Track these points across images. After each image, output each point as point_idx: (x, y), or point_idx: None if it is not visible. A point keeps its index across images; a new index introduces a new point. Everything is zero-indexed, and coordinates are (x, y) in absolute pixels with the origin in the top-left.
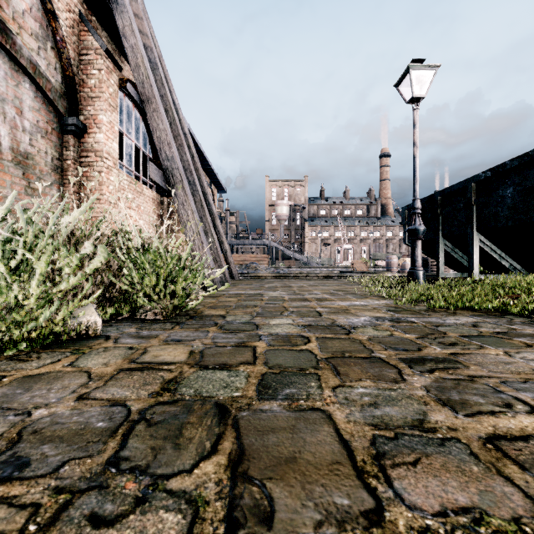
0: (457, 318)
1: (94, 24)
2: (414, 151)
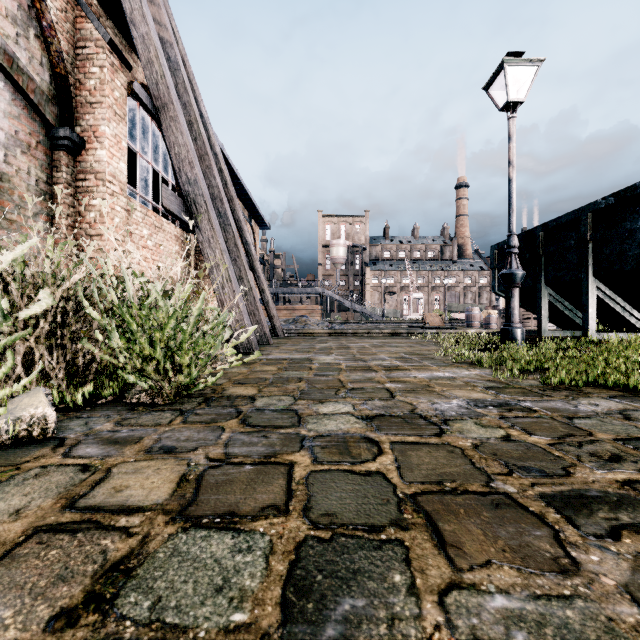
0: (592, 401)
1: (96, 10)
2: (509, 172)
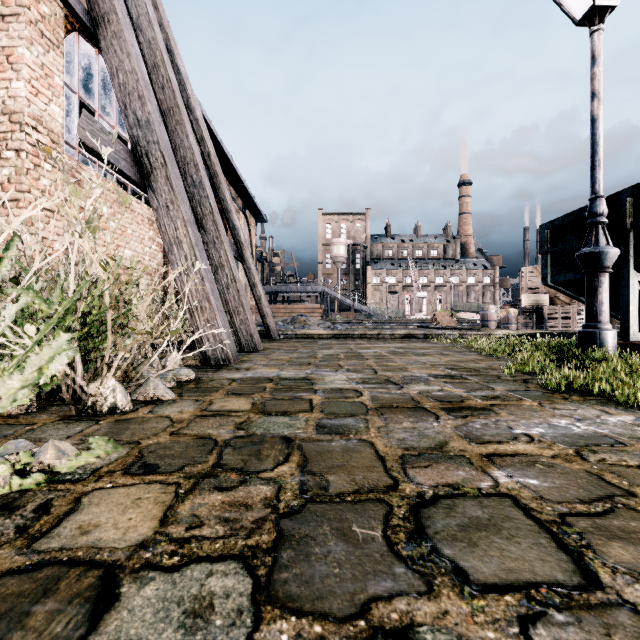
0: None
1: None
2: (593, 108)
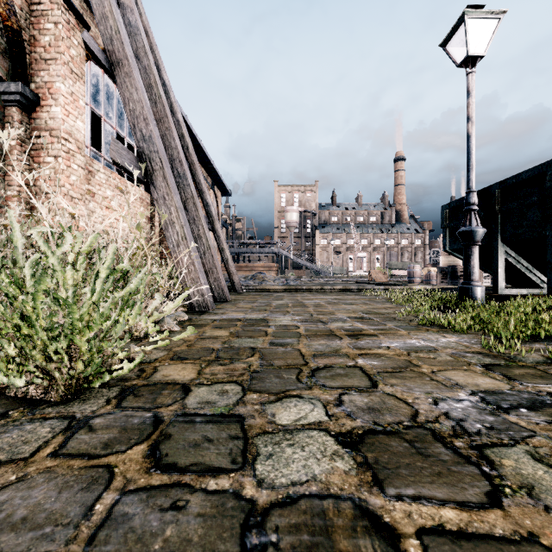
0: None
1: None
2: (468, 128)
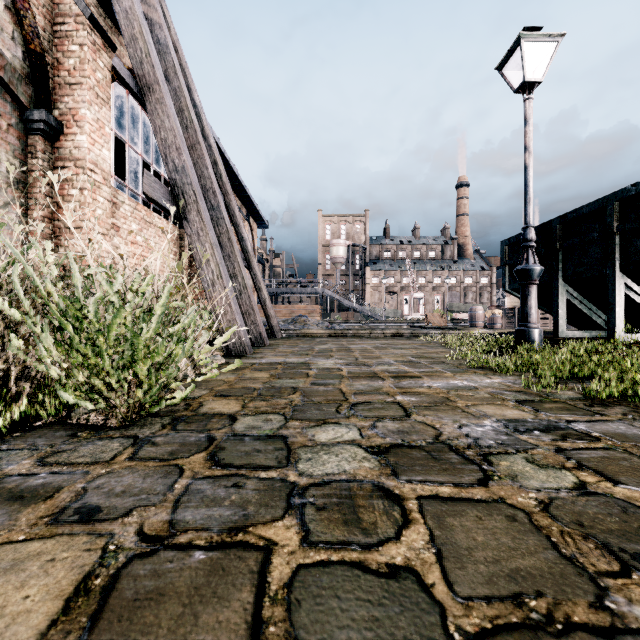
0: None
1: None
2: (525, 159)
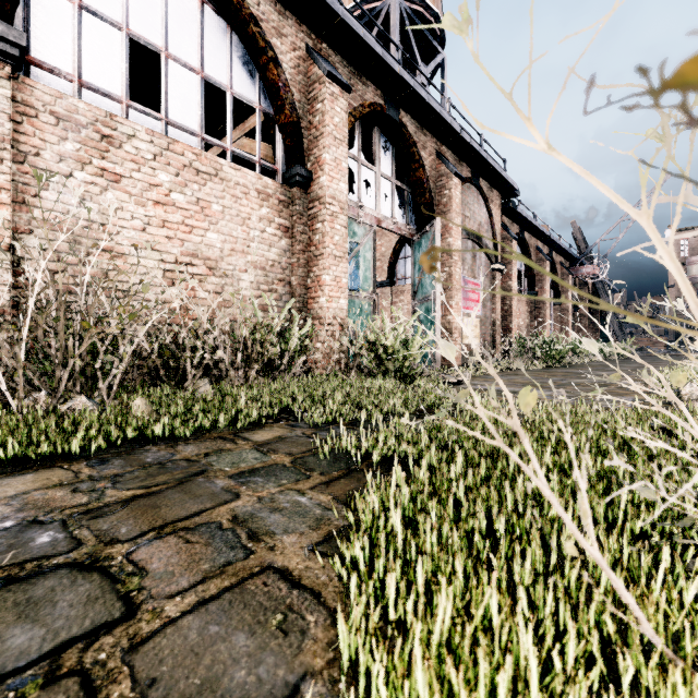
0: None
1: None
2: None
